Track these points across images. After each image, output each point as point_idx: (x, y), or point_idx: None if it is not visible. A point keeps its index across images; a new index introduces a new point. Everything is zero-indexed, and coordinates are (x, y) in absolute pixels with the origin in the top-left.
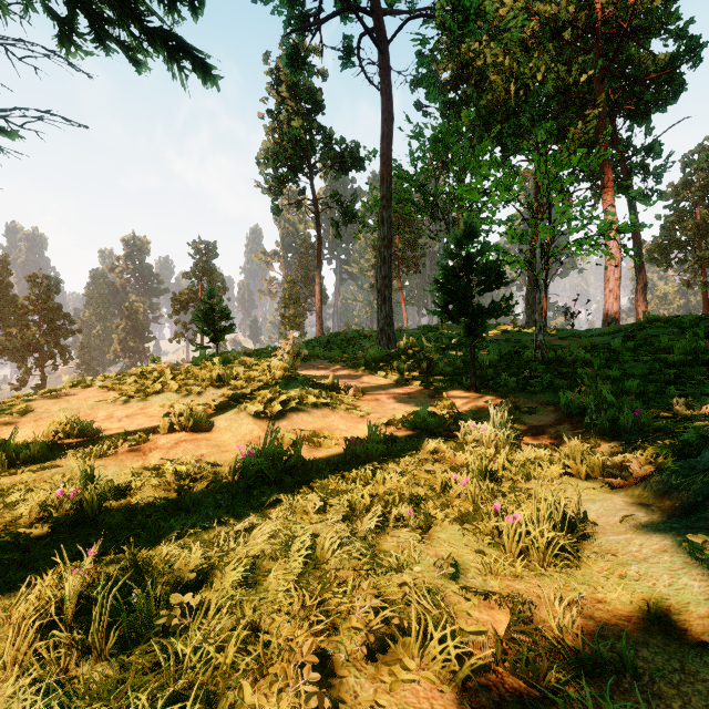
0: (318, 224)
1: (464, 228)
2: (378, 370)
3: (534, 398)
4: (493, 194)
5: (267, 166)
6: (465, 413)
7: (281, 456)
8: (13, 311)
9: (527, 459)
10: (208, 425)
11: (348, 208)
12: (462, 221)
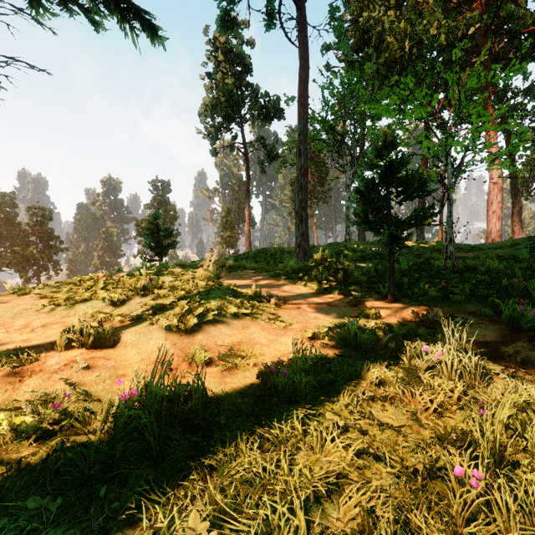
0: (247, 162)
1: (385, 139)
2: (297, 279)
3: (459, 307)
4: (407, 113)
5: (206, 116)
6: (392, 324)
7: (177, 396)
8: (17, 234)
9: (522, 404)
10: (115, 339)
11: (271, 150)
12: (383, 131)
